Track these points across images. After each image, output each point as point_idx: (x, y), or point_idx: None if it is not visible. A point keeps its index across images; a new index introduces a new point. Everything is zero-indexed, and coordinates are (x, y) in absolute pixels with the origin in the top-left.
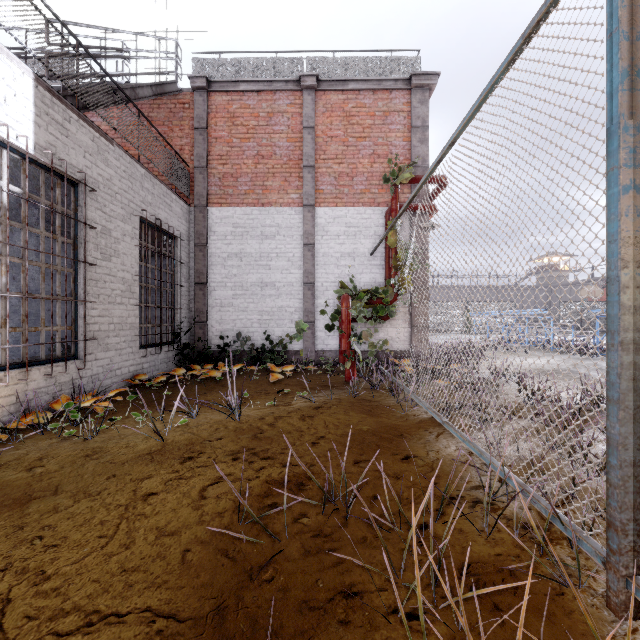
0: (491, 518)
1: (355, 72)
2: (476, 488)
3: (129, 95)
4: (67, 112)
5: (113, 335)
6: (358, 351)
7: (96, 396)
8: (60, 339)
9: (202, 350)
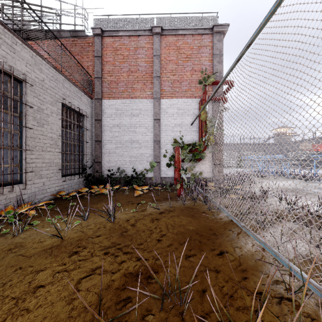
0: (297, 317)
1: (182, 25)
2: (276, 283)
3: (56, 35)
4: (14, 38)
5: (45, 169)
6: (184, 178)
7: (33, 205)
8: (10, 172)
9: (99, 177)
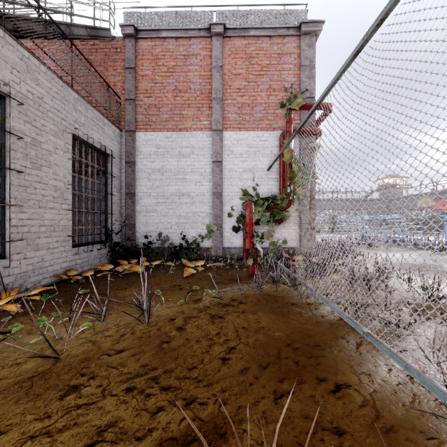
0: None
1: (255, 22)
2: None
3: (64, 30)
4: None
5: (44, 236)
6: (260, 249)
7: (24, 292)
8: None
9: (131, 247)
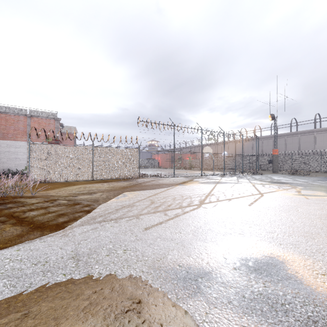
0: None
1: (41, 114)
2: None
3: None
4: None
5: None
6: None
7: None
8: None
9: None
